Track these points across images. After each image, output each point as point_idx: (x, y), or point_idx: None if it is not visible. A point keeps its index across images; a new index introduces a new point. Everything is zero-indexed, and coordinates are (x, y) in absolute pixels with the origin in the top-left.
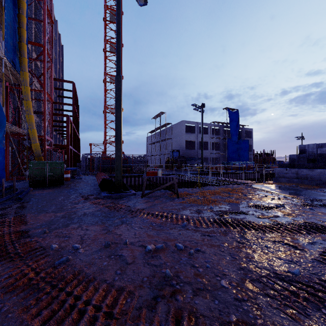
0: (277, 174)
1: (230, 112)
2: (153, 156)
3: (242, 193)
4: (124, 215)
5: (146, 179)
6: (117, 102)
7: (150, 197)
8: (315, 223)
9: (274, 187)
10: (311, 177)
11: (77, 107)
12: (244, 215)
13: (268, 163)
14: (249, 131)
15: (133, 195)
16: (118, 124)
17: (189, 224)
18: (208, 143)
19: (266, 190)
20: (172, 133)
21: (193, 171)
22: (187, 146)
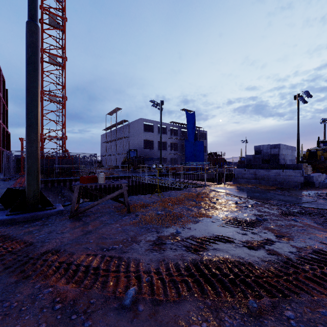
0: (237, 175)
1: (187, 113)
2: (108, 156)
3: (209, 200)
4: (0, 278)
5: (78, 188)
6: (29, 64)
7: (85, 216)
8: (326, 251)
9: (238, 189)
10: (268, 177)
11: (3, 91)
12: (228, 244)
13: (219, 163)
14: (204, 133)
15: (57, 214)
16: (31, 100)
17: (139, 296)
18: (167, 143)
19: (232, 194)
20: (129, 131)
21: (152, 172)
22: (145, 146)
